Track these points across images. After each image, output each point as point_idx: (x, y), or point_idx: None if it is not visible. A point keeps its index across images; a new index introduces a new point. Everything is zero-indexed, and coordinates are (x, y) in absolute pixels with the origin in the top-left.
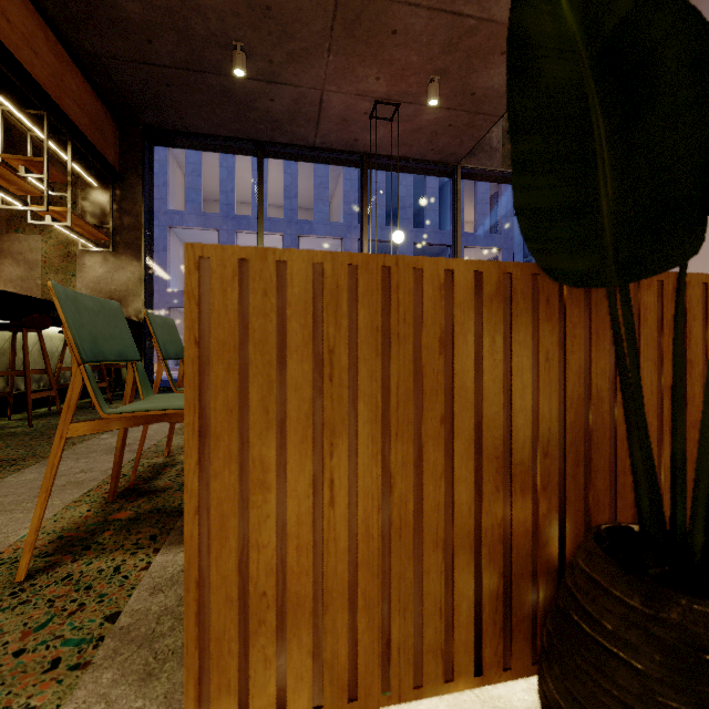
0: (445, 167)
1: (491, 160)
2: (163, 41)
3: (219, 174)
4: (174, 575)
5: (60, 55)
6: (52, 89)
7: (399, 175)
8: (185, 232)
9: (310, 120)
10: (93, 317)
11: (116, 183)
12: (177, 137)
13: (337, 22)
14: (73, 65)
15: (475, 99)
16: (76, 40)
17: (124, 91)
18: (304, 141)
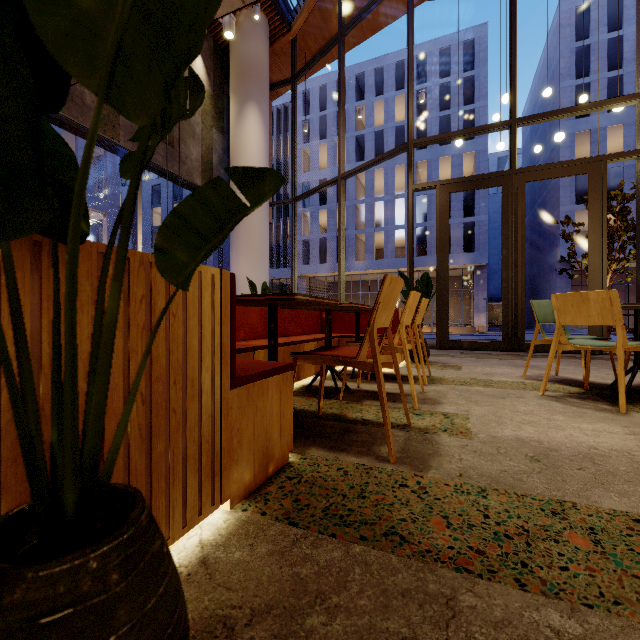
0: None
1: (84, 115)
2: None
3: None
4: None
5: None
6: None
7: None
8: None
9: None
10: None
11: None
12: None
13: None
14: None
15: None
16: None
17: None
18: None
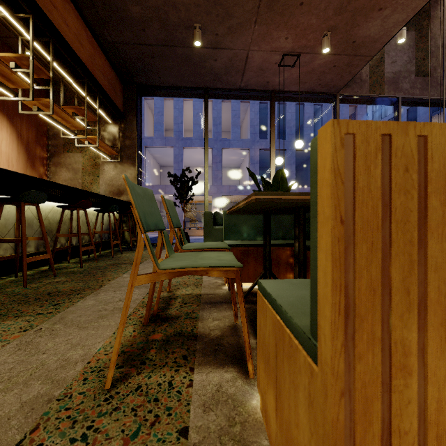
0: (328, 96)
1: (361, 88)
2: (151, 29)
3: (174, 113)
4: (214, 394)
5: (93, 45)
6: (89, 65)
7: (286, 106)
8: (154, 149)
9: (239, 71)
10: (141, 200)
11: (122, 120)
12: (156, 90)
13: (262, 2)
14: (100, 50)
15: (355, 45)
16: (102, 34)
17: (127, 63)
18: (233, 85)
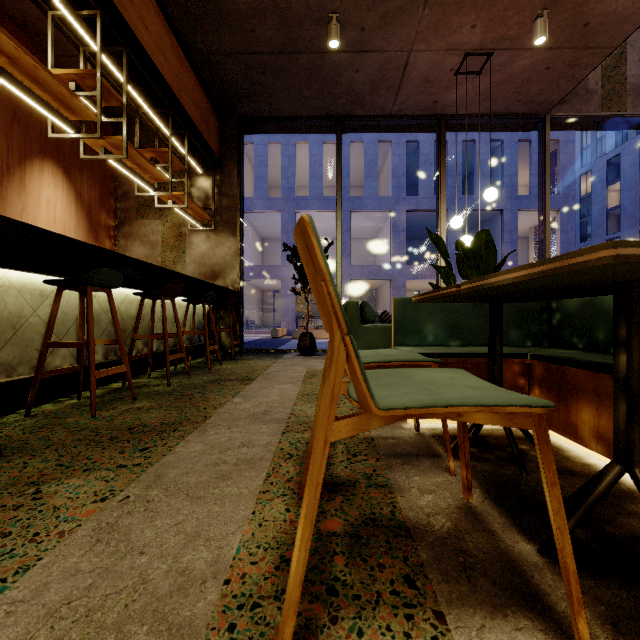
0: (531, 119)
1: (586, 104)
2: (264, 27)
3: (282, 162)
4: None
5: (180, 58)
6: (175, 87)
7: (447, 145)
8: (254, 215)
9: (391, 86)
10: None
11: (217, 169)
12: (265, 123)
13: None
14: (189, 67)
15: (588, 30)
16: (193, 42)
17: (226, 85)
18: (381, 110)
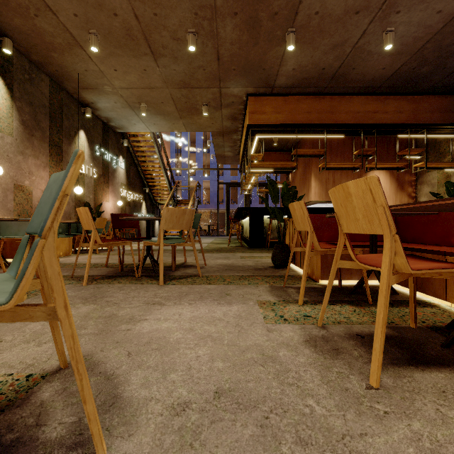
0: None
1: None
2: (449, 63)
3: None
4: None
5: (416, 100)
6: (410, 118)
7: None
8: None
9: None
10: None
11: None
12: None
13: None
14: (426, 97)
15: None
16: (420, 90)
17: None
18: None
